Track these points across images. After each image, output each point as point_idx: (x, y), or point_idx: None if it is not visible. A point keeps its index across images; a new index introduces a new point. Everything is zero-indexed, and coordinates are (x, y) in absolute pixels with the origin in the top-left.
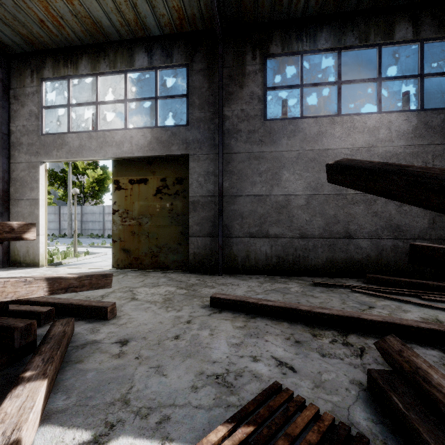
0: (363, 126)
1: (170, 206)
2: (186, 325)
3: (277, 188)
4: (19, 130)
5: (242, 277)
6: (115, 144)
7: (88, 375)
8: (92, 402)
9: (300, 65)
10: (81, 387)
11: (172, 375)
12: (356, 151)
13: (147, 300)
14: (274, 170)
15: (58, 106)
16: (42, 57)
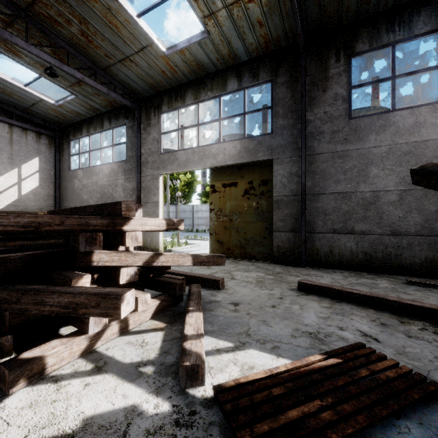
0: None
1: (256, 205)
2: (279, 300)
3: (364, 185)
4: (146, 152)
5: (325, 270)
6: (211, 156)
7: (220, 318)
8: (228, 331)
9: (392, 57)
10: (218, 323)
11: (276, 327)
12: None
13: (243, 280)
14: (361, 167)
15: (171, 131)
16: (161, 96)
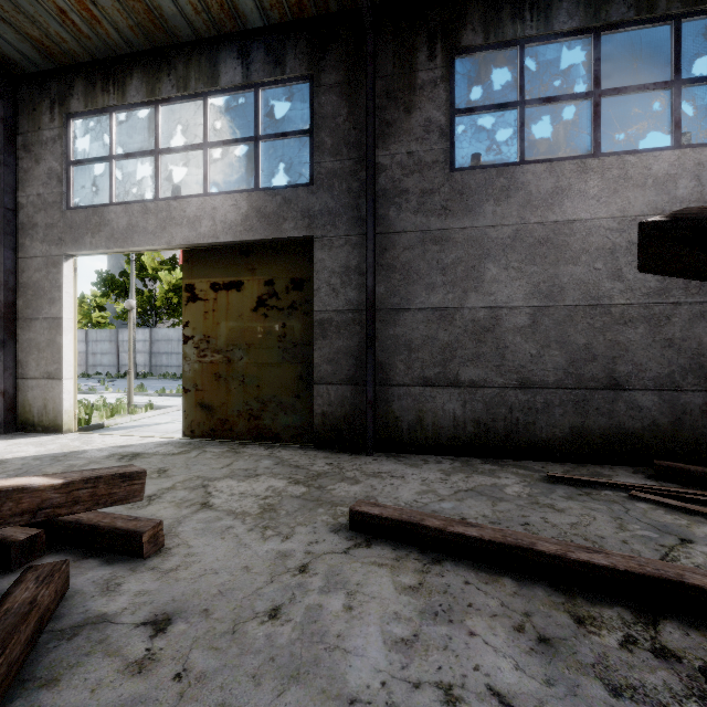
0: (644, 175)
1: (280, 330)
2: (298, 577)
3: (476, 296)
4: (31, 202)
5: (409, 459)
6: (186, 221)
7: None
8: None
9: (519, 65)
10: None
11: None
12: (629, 224)
13: (229, 510)
14: (470, 262)
15: (94, 159)
16: (68, 77)
